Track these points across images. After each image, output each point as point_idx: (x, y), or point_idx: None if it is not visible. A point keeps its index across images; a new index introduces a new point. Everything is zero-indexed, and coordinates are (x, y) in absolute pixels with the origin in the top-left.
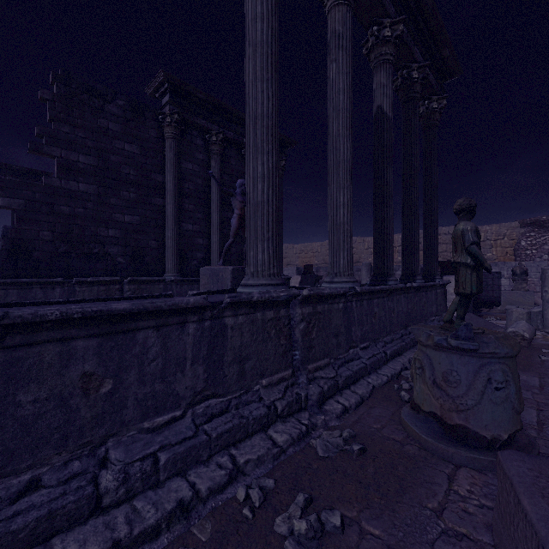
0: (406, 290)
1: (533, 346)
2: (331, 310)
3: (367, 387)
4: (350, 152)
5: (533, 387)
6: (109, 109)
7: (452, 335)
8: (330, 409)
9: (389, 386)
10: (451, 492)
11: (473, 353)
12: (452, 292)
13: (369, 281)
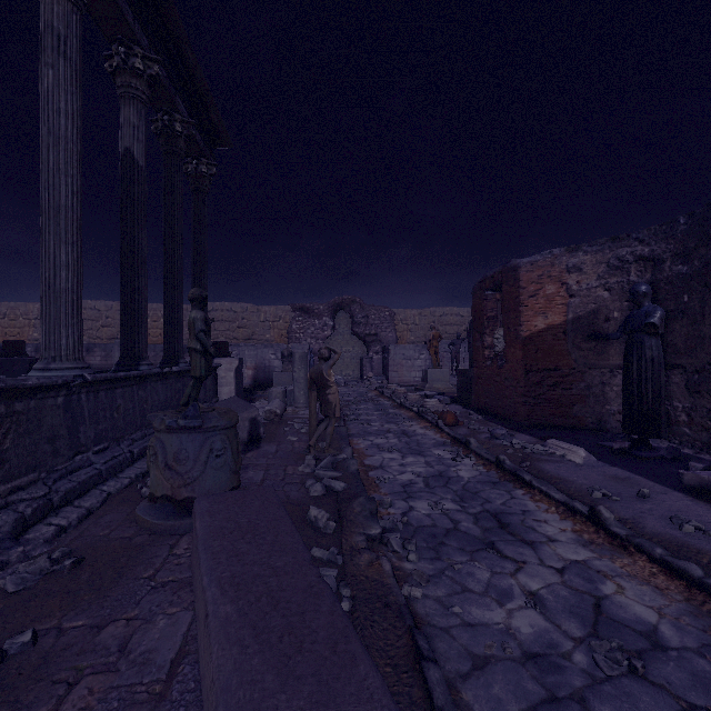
0: (164, 376)
1: (284, 421)
2: (42, 407)
3: (100, 496)
4: (78, 198)
5: (270, 454)
6: None
7: (182, 416)
8: (36, 536)
9: (131, 488)
10: (170, 556)
11: (199, 430)
12: (223, 375)
13: (114, 367)
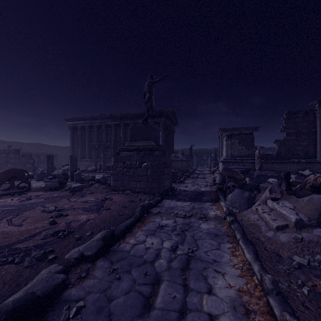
0: None
1: None
2: None
3: None
4: None
5: None
6: (298, 116)
7: None
8: None
9: None
10: None
11: None
12: None
13: None
